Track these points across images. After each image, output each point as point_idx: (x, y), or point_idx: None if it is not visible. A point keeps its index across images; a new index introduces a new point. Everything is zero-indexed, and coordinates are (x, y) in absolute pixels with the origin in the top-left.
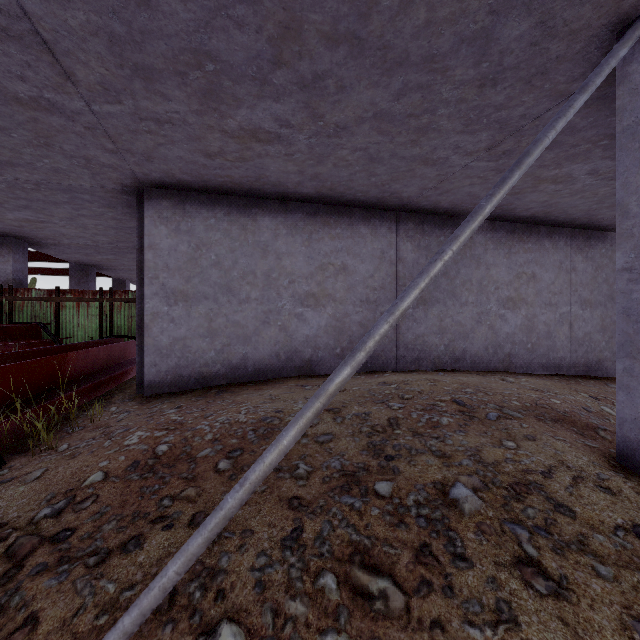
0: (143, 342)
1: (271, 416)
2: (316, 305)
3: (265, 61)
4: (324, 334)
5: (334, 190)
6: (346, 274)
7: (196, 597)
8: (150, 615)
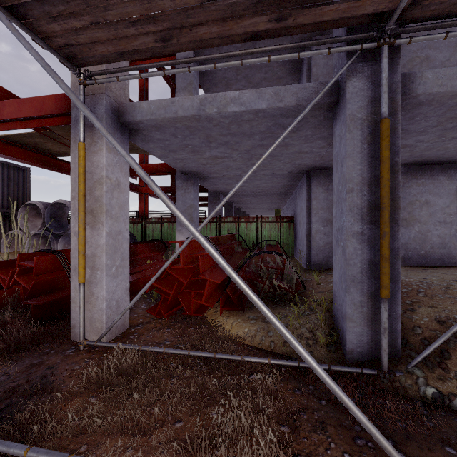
0: (309, 244)
1: (423, 280)
2: (407, 225)
3: (429, 127)
4: (412, 242)
5: (426, 159)
6: (428, 206)
7: (453, 323)
8: (439, 325)
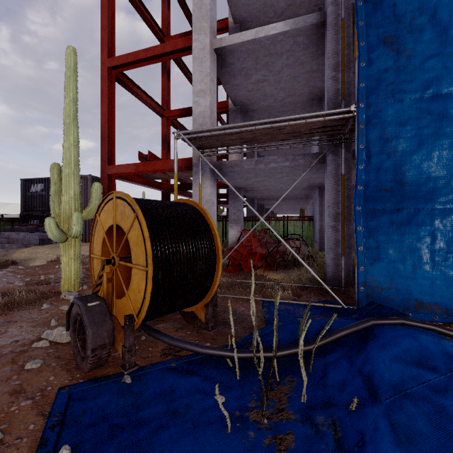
0: (321, 236)
1: None
2: None
3: None
4: None
5: None
6: None
7: None
8: None
